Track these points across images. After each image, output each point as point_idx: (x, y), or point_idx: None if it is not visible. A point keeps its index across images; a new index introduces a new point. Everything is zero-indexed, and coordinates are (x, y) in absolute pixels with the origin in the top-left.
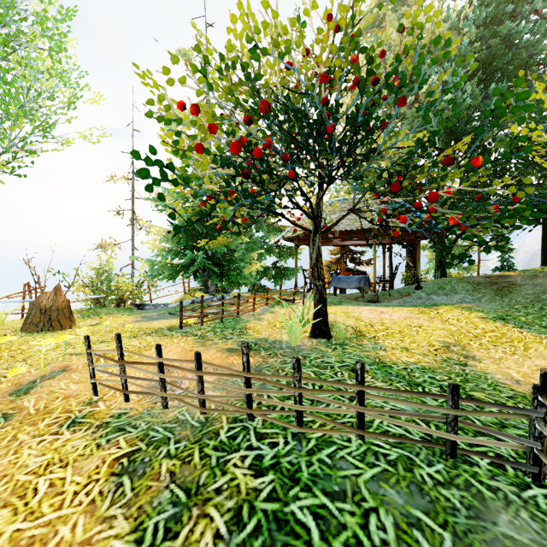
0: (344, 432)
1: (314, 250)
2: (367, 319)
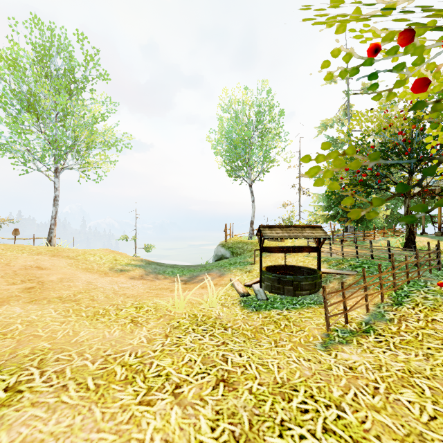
0: (385, 261)
1: (405, 207)
2: None
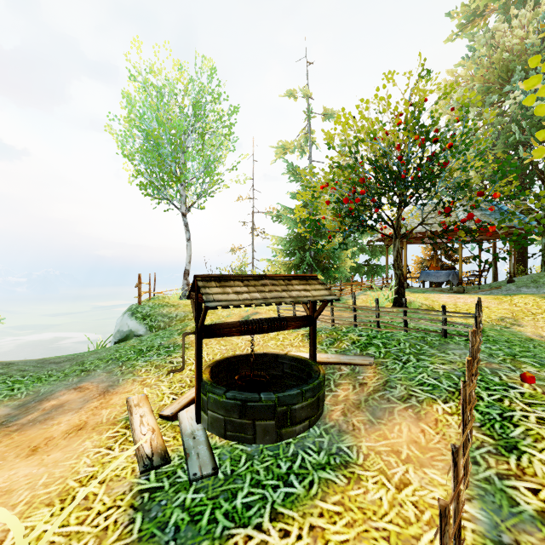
0: (399, 330)
1: (395, 250)
2: (443, 302)
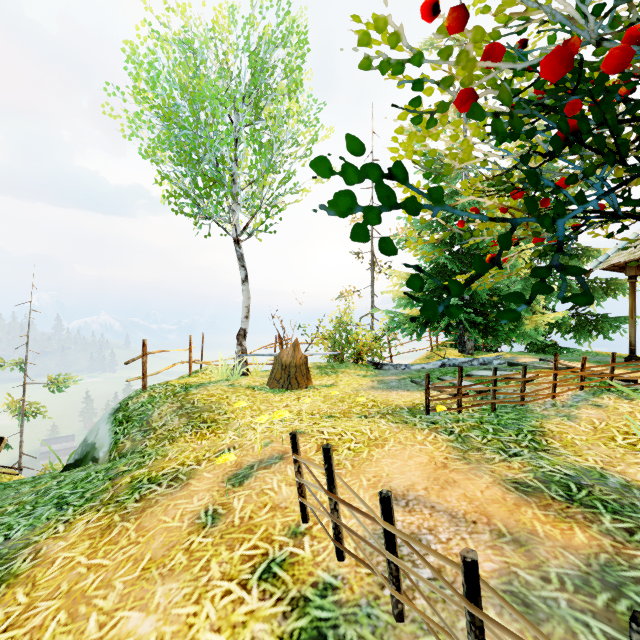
0: None
1: None
2: None
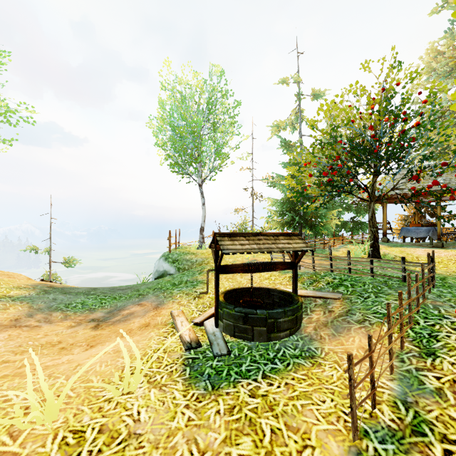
0: (366, 275)
1: (370, 211)
2: (417, 255)
